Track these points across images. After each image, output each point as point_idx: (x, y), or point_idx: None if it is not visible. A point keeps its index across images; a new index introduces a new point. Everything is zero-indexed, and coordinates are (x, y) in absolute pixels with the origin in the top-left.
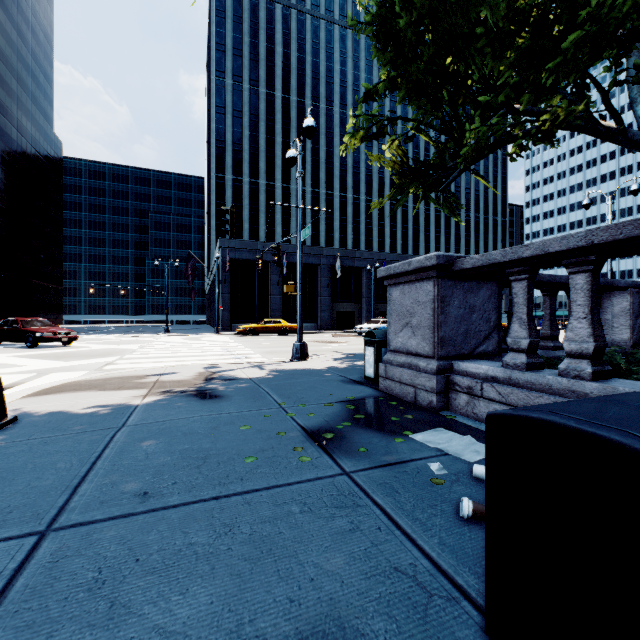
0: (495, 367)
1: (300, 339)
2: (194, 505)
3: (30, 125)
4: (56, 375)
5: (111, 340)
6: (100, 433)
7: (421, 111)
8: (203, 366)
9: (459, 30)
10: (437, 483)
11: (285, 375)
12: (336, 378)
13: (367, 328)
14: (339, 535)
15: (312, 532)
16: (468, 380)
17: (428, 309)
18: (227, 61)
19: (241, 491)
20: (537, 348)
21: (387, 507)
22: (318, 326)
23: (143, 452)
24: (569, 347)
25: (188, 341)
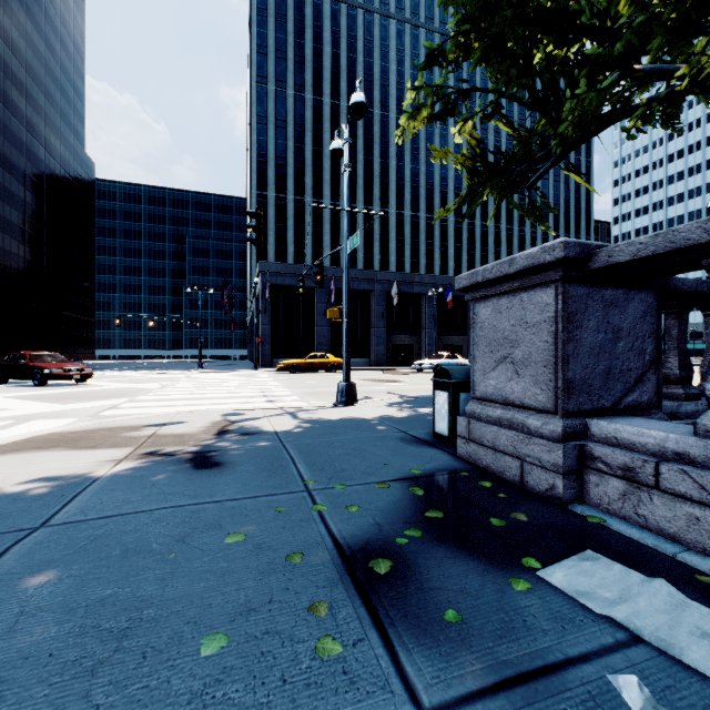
0: (682, 435)
1: (347, 378)
2: None
3: (59, 143)
4: (35, 424)
5: (134, 377)
6: None
7: (505, 79)
8: (222, 412)
9: None
10: None
11: (323, 428)
12: (393, 434)
13: (429, 364)
14: None
15: None
16: (625, 455)
17: (544, 334)
18: (269, 65)
19: None
20: None
21: None
22: (371, 362)
23: (16, 607)
24: None
25: (219, 379)
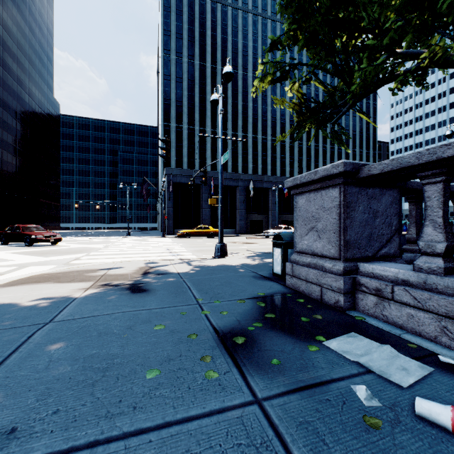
0: (406, 270)
1: (221, 241)
2: None
3: (38, 92)
4: (31, 268)
5: (87, 241)
6: (23, 330)
7: (318, 58)
8: (145, 262)
9: None
10: (373, 426)
11: (207, 270)
12: (249, 274)
13: (273, 232)
14: None
15: None
16: (376, 282)
17: (334, 214)
18: (172, 42)
19: (127, 431)
20: (453, 252)
21: None
22: (236, 231)
23: (47, 358)
24: None
25: (141, 242)
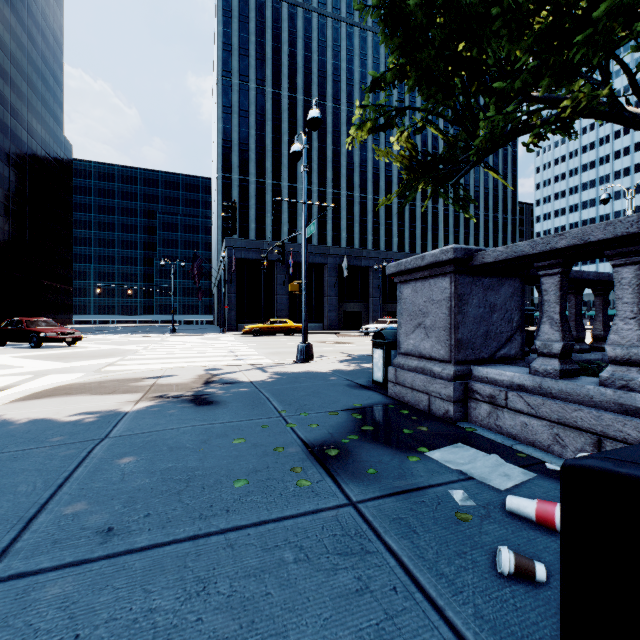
0: (522, 374)
1: (305, 340)
2: (165, 548)
3: (40, 127)
4: (52, 377)
5: (116, 340)
6: (78, 446)
7: (432, 100)
8: (204, 368)
9: (474, 11)
10: (463, 519)
11: (288, 378)
12: (342, 382)
13: (374, 328)
14: (343, 599)
15: (308, 593)
16: (490, 388)
17: (444, 308)
18: (234, 61)
19: (225, 528)
20: (571, 352)
21: (403, 555)
22: (325, 326)
23: (119, 472)
24: (613, 352)
25: (193, 341)
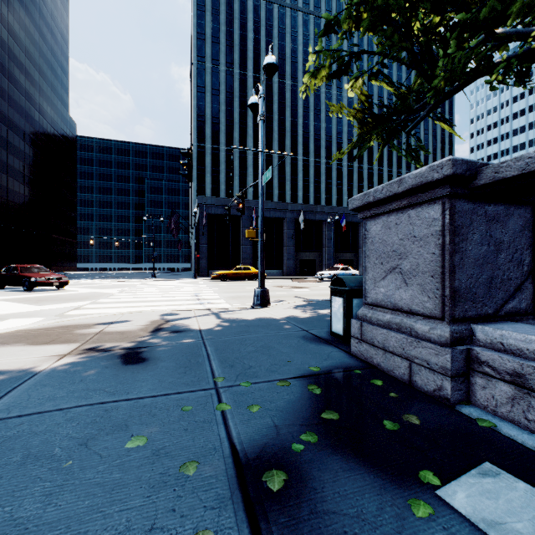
0: None
1: (261, 285)
2: None
3: (50, 109)
4: (10, 322)
5: (101, 284)
6: None
7: (389, 43)
8: (161, 313)
9: None
10: None
11: (239, 327)
12: (297, 333)
13: (328, 274)
14: None
15: None
16: (514, 361)
17: (431, 246)
18: (207, 48)
19: None
20: None
21: None
22: (284, 272)
23: None
24: None
25: (166, 286)
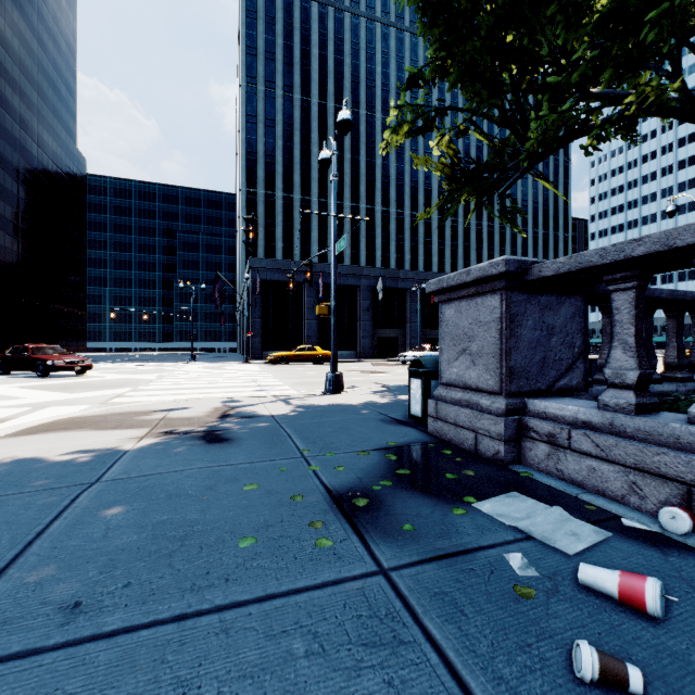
0: (588, 408)
1: (334, 369)
2: (141, 633)
3: (51, 140)
4: (52, 410)
5: (130, 369)
6: (62, 492)
7: (477, 99)
8: (221, 400)
9: None
10: (524, 596)
11: (314, 412)
12: (375, 416)
13: (412, 356)
14: None
15: None
16: (549, 425)
17: (493, 331)
18: (259, 66)
19: (220, 604)
20: (649, 383)
21: (448, 647)
22: (358, 354)
23: (103, 526)
24: None
25: (213, 370)
